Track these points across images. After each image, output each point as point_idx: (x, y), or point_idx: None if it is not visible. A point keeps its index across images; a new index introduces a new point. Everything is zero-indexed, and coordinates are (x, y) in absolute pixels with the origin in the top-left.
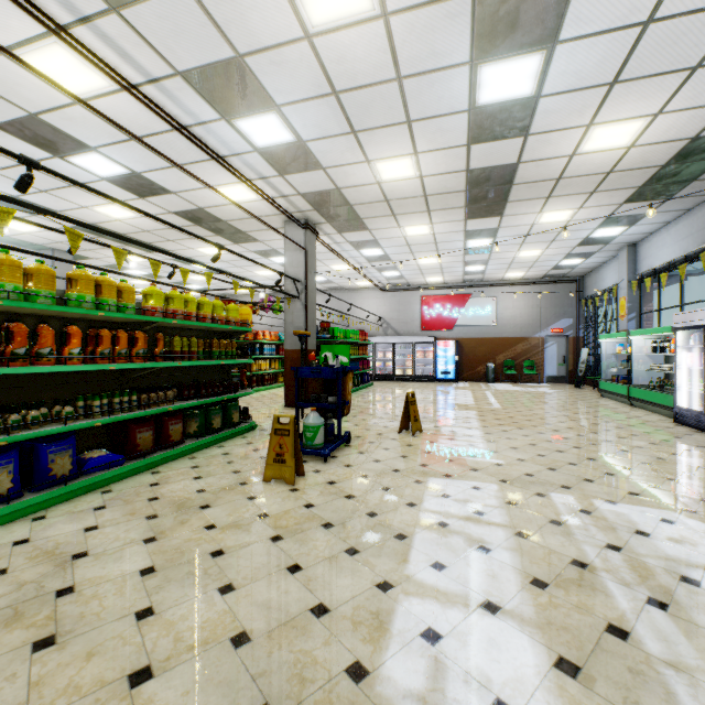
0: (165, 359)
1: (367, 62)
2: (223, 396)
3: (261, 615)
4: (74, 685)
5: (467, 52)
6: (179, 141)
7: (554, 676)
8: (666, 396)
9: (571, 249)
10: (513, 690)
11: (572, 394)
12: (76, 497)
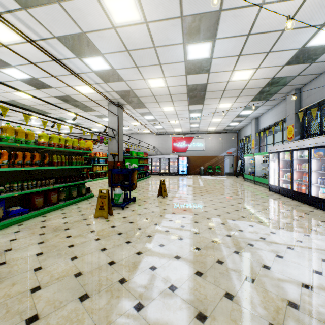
0: (49, 165)
1: (140, 39)
2: (77, 182)
3: (87, 266)
4: (7, 294)
5: (181, 39)
6: (56, 65)
7: (193, 276)
8: (266, 180)
9: (233, 119)
10: (178, 281)
11: (233, 180)
12: (5, 228)
